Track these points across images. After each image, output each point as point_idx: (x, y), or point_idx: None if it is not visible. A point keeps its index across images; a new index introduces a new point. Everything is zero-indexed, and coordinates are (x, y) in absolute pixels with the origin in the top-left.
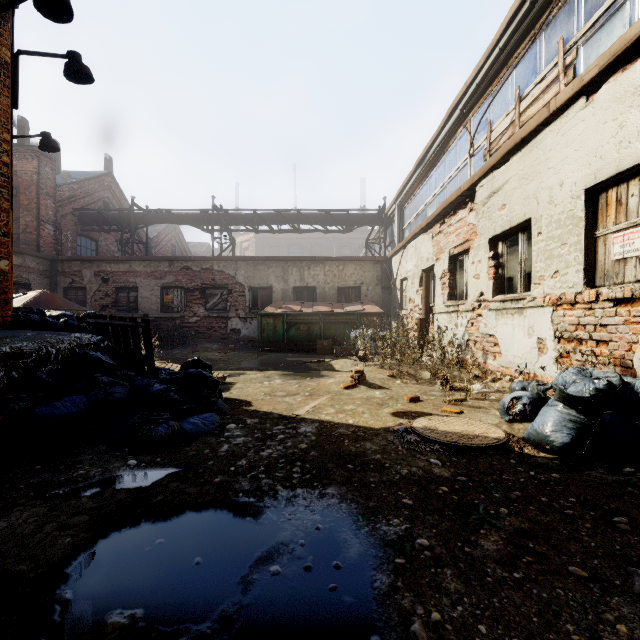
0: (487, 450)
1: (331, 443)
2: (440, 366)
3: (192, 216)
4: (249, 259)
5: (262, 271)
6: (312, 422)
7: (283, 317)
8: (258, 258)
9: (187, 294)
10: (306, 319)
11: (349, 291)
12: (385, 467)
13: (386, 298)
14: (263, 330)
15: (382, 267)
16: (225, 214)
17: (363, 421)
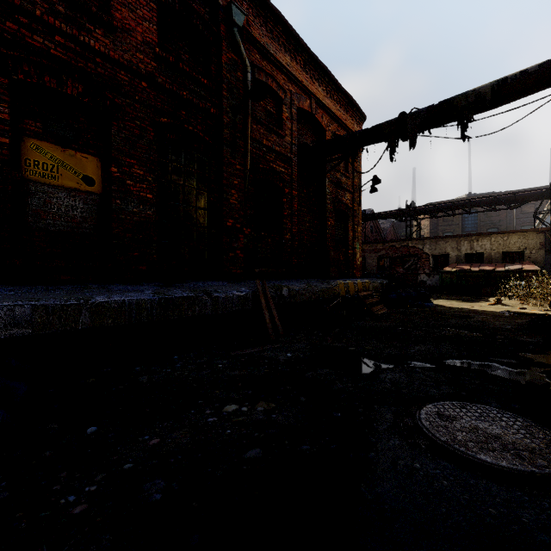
0: (531, 314)
1: (473, 311)
2: (545, 297)
3: (392, 214)
4: (432, 238)
5: (441, 245)
6: (468, 309)
7: (457, 273)
8: (438, 237)
9: (392, 261)
10: (473, 275)
11: (513, 254)
12: (489, 314)
13: (549, 258)
14: (443, 281)
15: (545, 235)
16: (414, 210)
17: (489, 310)
